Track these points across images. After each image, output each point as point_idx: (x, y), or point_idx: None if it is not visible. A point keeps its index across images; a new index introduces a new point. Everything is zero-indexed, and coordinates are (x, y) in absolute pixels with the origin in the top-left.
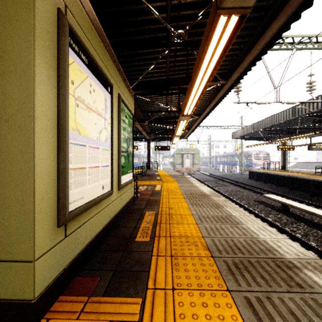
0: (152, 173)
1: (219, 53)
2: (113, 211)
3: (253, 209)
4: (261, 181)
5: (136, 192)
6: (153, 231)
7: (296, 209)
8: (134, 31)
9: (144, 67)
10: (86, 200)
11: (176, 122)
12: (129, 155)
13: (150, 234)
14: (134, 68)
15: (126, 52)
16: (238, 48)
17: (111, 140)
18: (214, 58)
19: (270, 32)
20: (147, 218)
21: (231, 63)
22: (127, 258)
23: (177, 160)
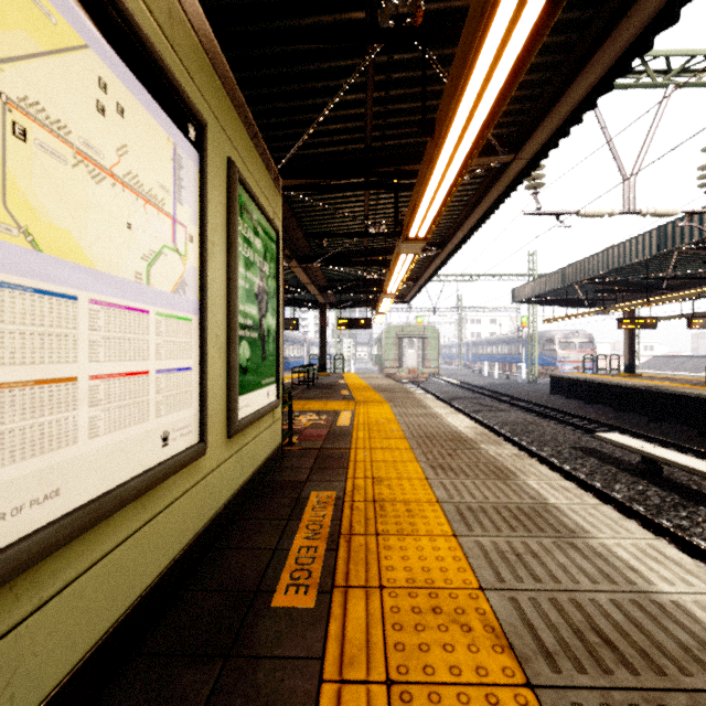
0: (332, 381)
1: (528, 27)
2: (212, 502)
3: (572, 469)
4: (580, 400)
5: (287, 433)
6: (329, 563)
7: (675, 468)
8: (280, 4)
9: (308, 114)
10: (76, 498)
11: (388, 261)
12: (265, 338)
13: (318, 578)
14: (283, 118)
15: (260, 68)
16: (551, 63)
17: (200, 290)
18: (509, 49)
19: (647, 6)
20: (312, 515)
21: (527, 106)
22: (234, 697)
23: (388, 352)
